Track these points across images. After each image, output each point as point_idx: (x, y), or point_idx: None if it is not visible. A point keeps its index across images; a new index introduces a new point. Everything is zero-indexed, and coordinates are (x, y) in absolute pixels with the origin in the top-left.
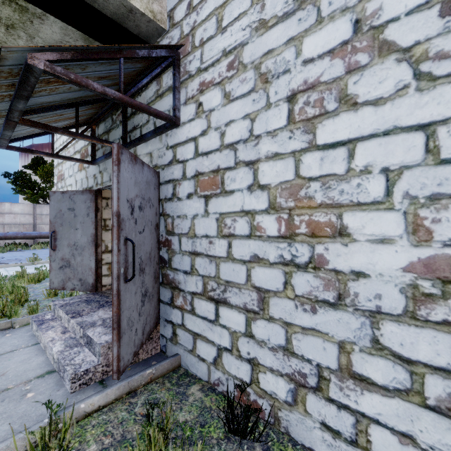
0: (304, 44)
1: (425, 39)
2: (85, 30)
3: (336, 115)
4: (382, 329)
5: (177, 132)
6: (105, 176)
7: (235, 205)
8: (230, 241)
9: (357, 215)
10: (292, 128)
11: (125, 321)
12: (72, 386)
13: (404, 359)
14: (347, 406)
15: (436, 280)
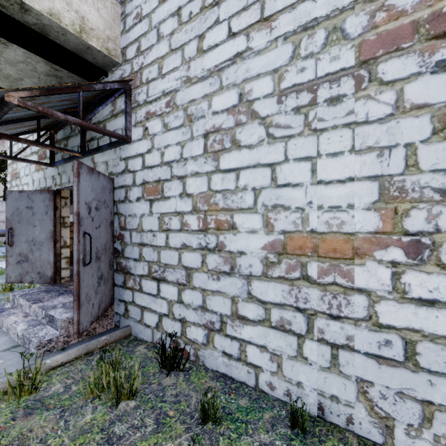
0: (213, 100)
1: (271, 114)
2: (47, 57)
3: (230, 152)
4: (252, 285)
5: (128, 148)
6: (64, 178)
7: (171, 207)
8: (168, 234)
9: (241, 216)
10: (206, 156)
11: (84, 296)
12: (38, 352)
13: (262, 301)
14: (235, 337)
15: (276, 253)
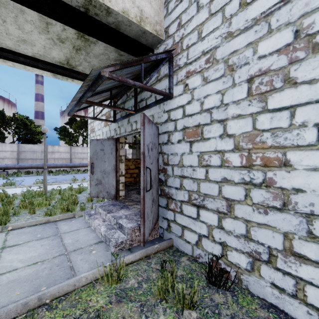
0: (259, 46)
1: None
2: (117, 46)
3: (282, 91)
4: (314, 225)
5: (170, 102)
6: (122, 129)
7: (210, 147)
8: (207, 169)
9: (297, 153)
10: (250, 99)
11: (146, 214)
12: (115, 249)
13: None
14: (289, 273)
15: None
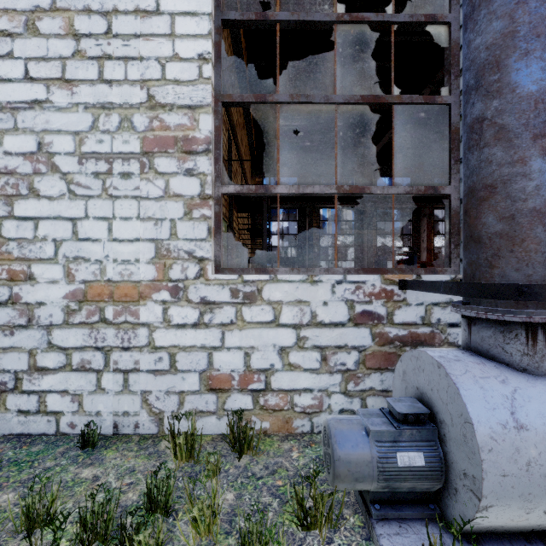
0: (5, 139)
1: (73, 172)
2: None
3: (27, 199)
4: (53, 335)
5: None
6: None
7: None
8: None
9: (40, 266)
10: None
11: None
12: None
13: (63, 348)
14: (34, 391)
15: (77, 301)
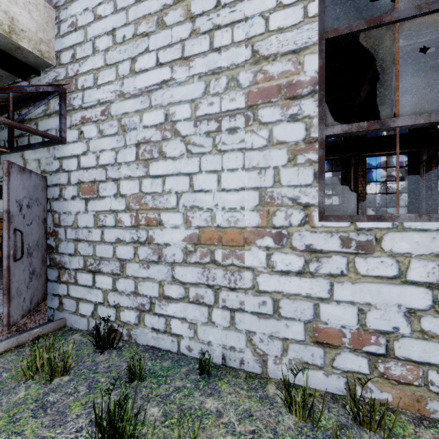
0: (144, 116)
1: (189, 134)
2: None
3: (158, 161)
4: (175, 270)
5: (63, 148)
6: None
7: (106, 206)
8: (103, 230)
9: (166, 214)
10: (138, 163)
11: (15, 290)
12: None
13: (183, 283)
14: (162, 314)
15: (193, 244)
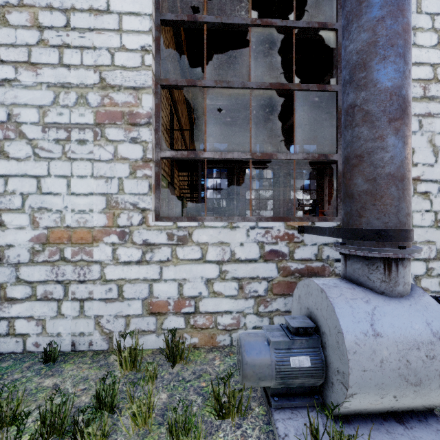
0: None
1: (37, 138)
2: None
3: None
4: (21, 271)
5: None
6: None
7: None
8: None
9: (9, 215)
10: None
11: None
12: None
13: (29, 282)
14: (4, 317)
15: (41, 244)
